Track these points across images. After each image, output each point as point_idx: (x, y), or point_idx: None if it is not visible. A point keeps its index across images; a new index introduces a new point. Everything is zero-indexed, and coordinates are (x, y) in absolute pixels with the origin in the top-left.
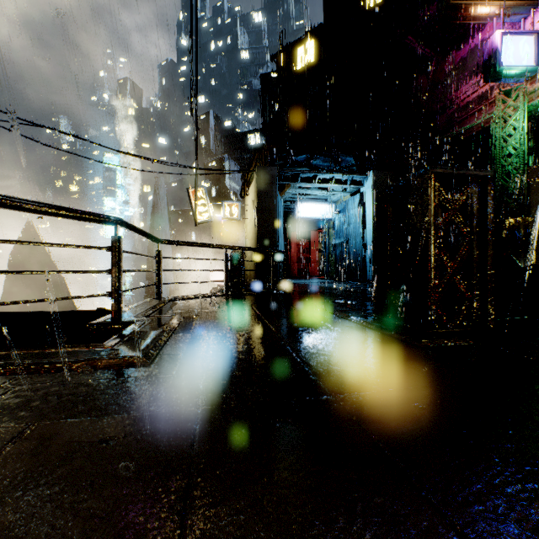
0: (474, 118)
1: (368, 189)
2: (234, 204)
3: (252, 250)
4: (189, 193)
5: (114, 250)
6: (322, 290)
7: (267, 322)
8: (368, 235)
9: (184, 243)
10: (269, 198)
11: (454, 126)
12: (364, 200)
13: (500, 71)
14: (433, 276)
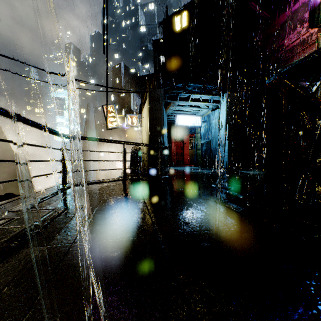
0: (298, 56)
1: (224, 106)
2: (134, 116)
3: (144, 145)
4: (103, 108)
5: None
6: (195, 175)
7: (153, 217)
8: (224, 137)
9: (88, 138)
10: (157, 111)
11: (283, 63)
12: (221, 113)
13: None
14: None
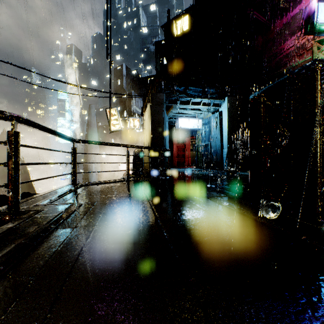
0: (295, 61)
1: (224, 109)
2: (136, 119)
3: (146, 148)
4: (106, 111)
5: (10, 144)
6: (195, 176)
7: (154, 209)
8: (224, 139)
9: (95, 142)
10: (159, 114)
11: (281, 68)
12: (221, 116)
13: (317, 26)
14: (319, 169)
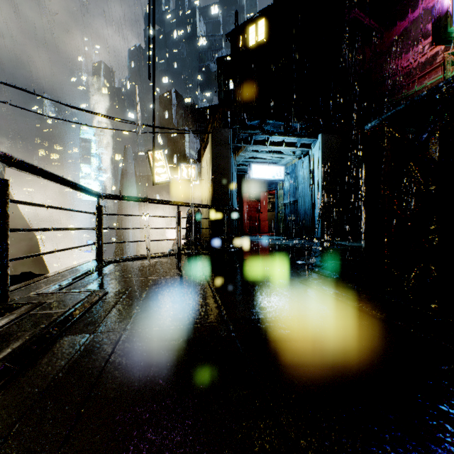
0: (418, 83)
1: (317, 152)
2: (191, 166)
3: (206, 207)
4: (148, 155)
5: None
6: (276, 247)
7: (219, 301)
8: (317, 195)
9: (130, 199)
10: (223, 159)
11: (397, 92)
12: (312, 162)
13: (451, 31)
14: None
